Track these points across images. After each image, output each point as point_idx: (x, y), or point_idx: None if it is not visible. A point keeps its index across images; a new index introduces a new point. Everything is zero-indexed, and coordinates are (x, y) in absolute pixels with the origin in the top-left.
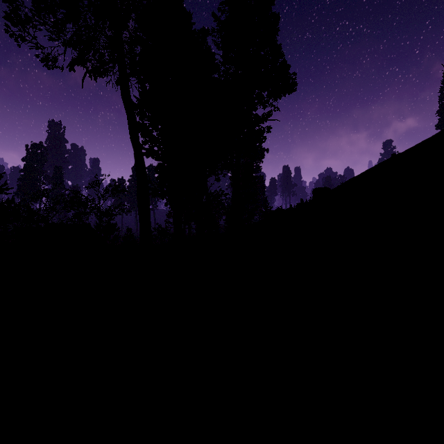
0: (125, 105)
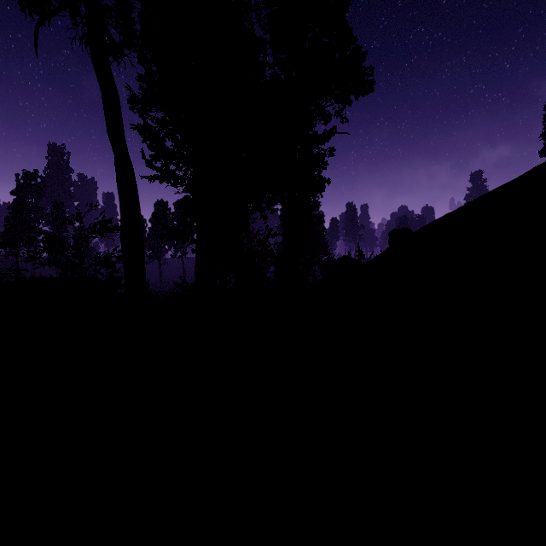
0: (97, 72)
